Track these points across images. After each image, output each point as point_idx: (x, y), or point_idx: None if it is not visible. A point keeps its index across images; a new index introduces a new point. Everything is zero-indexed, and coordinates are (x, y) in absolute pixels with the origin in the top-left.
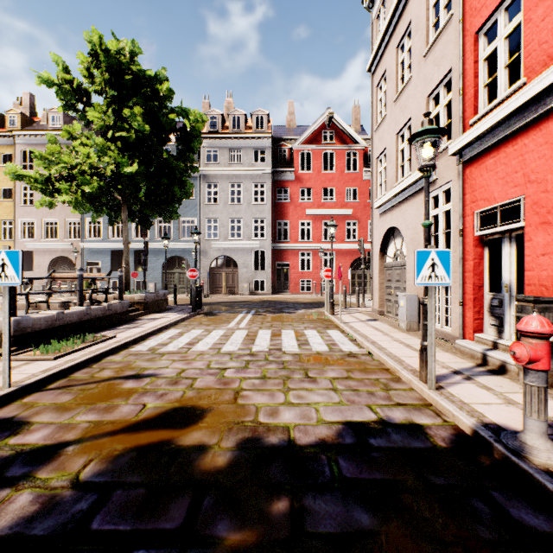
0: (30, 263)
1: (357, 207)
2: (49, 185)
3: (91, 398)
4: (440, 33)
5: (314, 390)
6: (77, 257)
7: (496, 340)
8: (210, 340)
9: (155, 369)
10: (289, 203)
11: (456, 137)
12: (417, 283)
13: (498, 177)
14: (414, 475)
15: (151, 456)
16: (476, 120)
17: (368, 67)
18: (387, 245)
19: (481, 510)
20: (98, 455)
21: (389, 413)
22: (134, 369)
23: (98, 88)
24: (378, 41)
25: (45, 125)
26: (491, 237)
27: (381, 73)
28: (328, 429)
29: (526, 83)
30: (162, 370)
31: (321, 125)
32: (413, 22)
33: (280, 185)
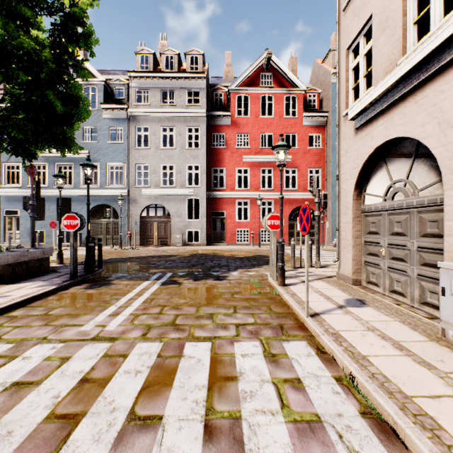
0: None
1: (296, 154)
2: None
3: None
4: None
5: None
6: None
7: None
8: None
9: None
10: (225, 149)
11: None
12: None
13: None
14: None
15: None
16: None
17: None
18: (368, 178)
19: None
20: None
21: None
22: None
23: None
24: None
25: None
26: None
27: None
28: None
29: None
30: None
31: (259, 68)
32: None
33: (216, 130)
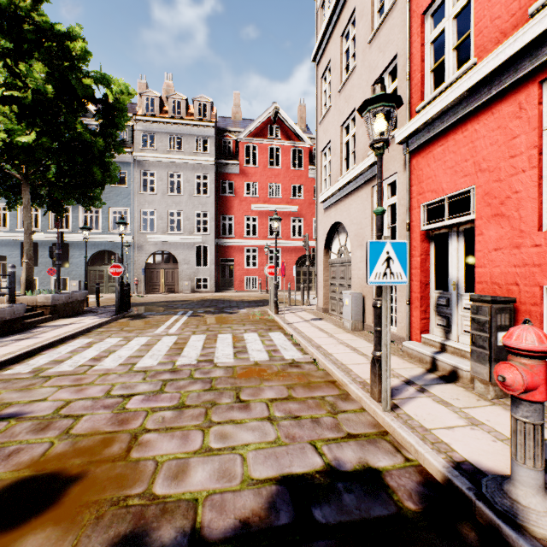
0: None
1: (302, 205)
2: None
3: None
4: (385, 17)
5: (245, 422)
6: None
7: (444, 342)
8: (125, 351)
9: (25, 404)
10: (233, 197)
11: (402, 126)
12: (371, 282)
13: (447, 167)
14: None
15: None
16: (424, 106)
17: (313, 57)
18: (332, 241)
19: None
20: None
21: (338, 453)
22: None
23: None
24: (323, 28)
25: None
26: (437, 231)
27: (326, 63)
28: (256, 497)
29: (477, 63)
30: (35, 405)
31: (267, 119)
32: (358, 8)
33: (224, 177)
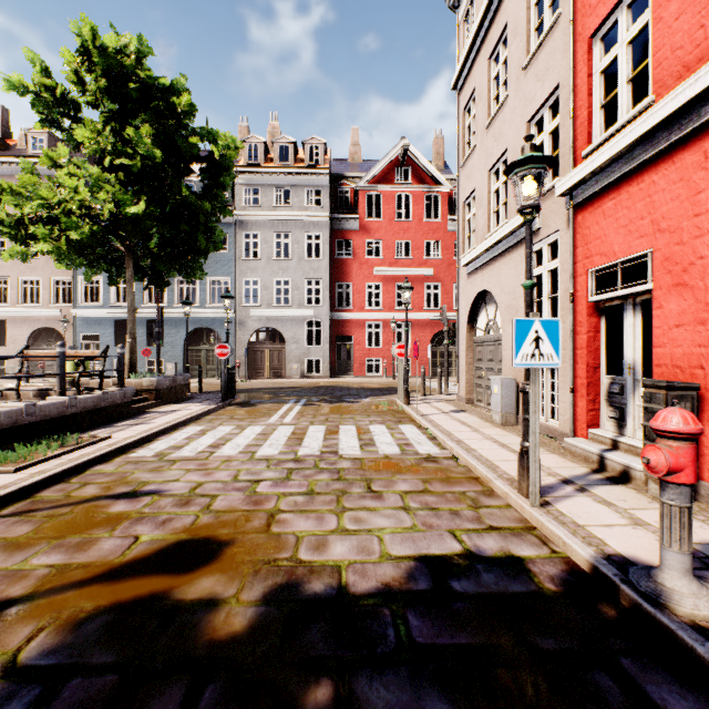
0: (2, 337)
1: (439, 266)
2: (21, 229)
3: (59, 529)
4: (544, 38)
5: (379, 509)
6: (67, 329)
7: (616, 438)
8: (242, 440)
9: (161, 483)
10: (352, 259)
11: (565, 174)
12: (516, 364)
13: (620, 225)
14: (513, 636)
15: (135, 619)
16: (591, 151)
17: (453, 84)
18: (477, 314)
19: (608, 689)
20: (54, 621)
21: (478, 541)
22: (130, 484)
23: (92, 99)
24: (466, 49)
25: (23, 150)
26: (609, 303)
27: (469, 91)
28: (395, 569)
29: (655, 101)
30: (170, 484)
31: (394, 160)
32: (510, 25)
33: (341, 236)
